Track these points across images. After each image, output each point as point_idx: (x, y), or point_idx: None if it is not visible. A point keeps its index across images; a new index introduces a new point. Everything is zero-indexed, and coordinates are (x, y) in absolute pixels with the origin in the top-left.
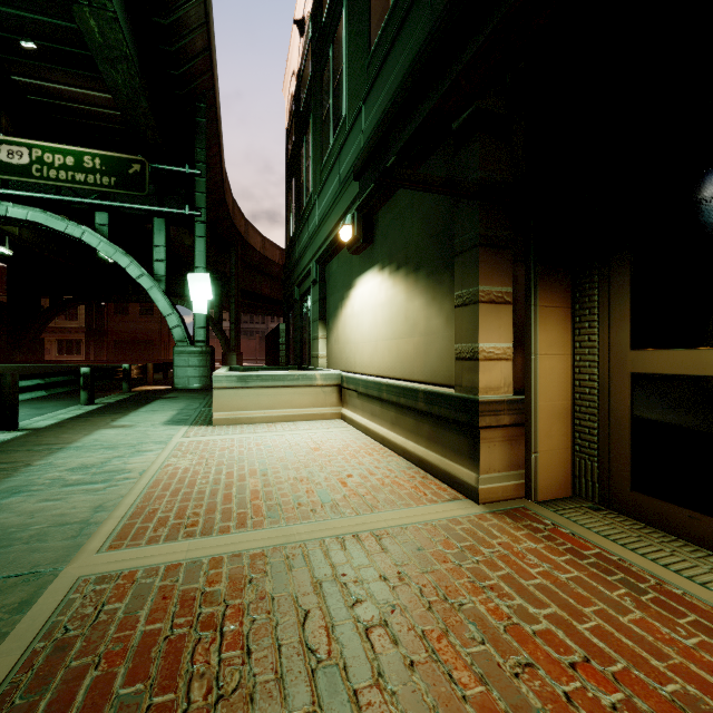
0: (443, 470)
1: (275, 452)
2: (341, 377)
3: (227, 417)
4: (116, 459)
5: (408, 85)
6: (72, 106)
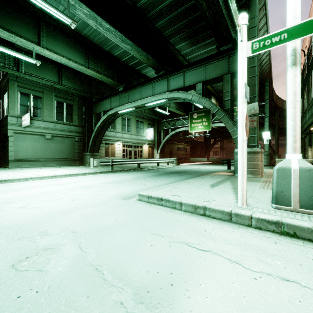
0: None
1: None
2: (312, 160)
3: None
4: None
5: (301, 132)
6: None
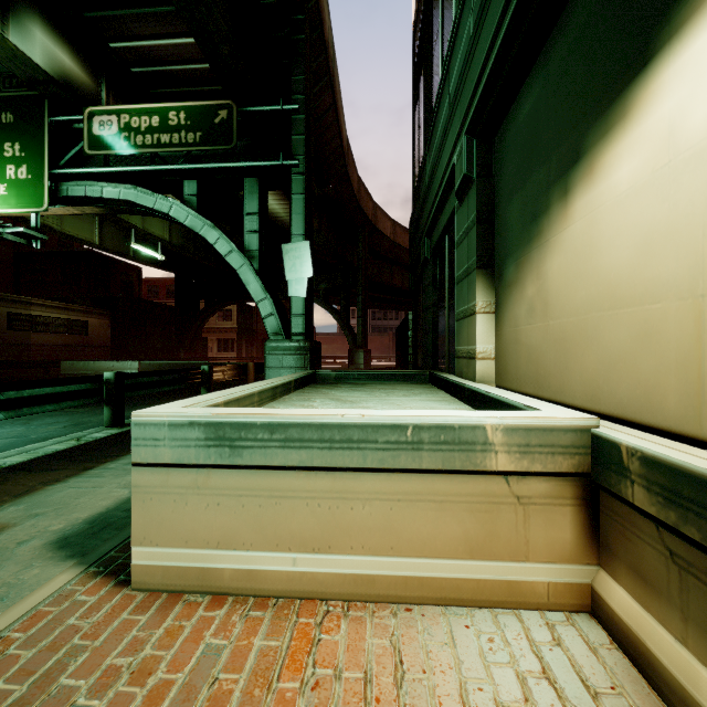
0: None
1: None
2: (597, 443)
3: (174, 563)
4: None
5: None
6: (172, 70)
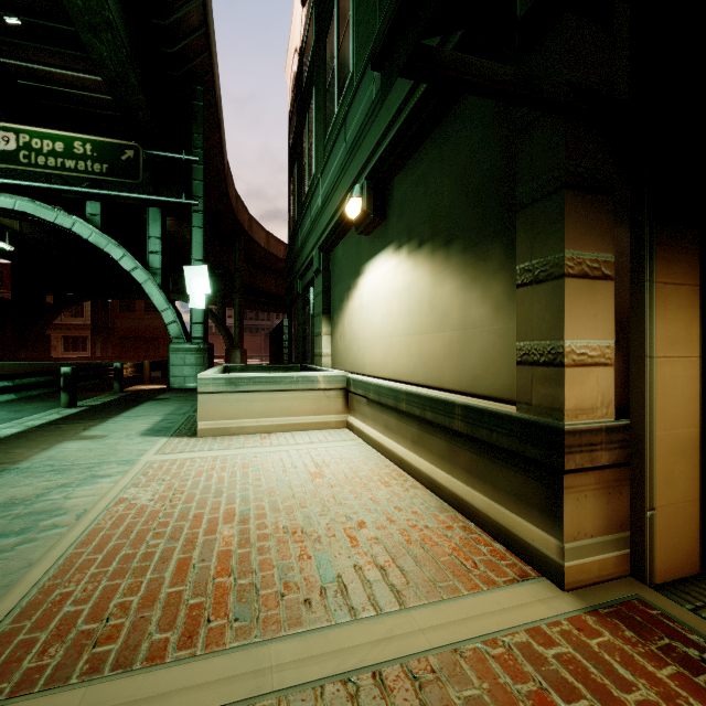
0: (497, 523)
1: (264, 480)
2: (347, 379)
3: (214, 426)
4: (59, 490)
5: None
6: (65, 91)
